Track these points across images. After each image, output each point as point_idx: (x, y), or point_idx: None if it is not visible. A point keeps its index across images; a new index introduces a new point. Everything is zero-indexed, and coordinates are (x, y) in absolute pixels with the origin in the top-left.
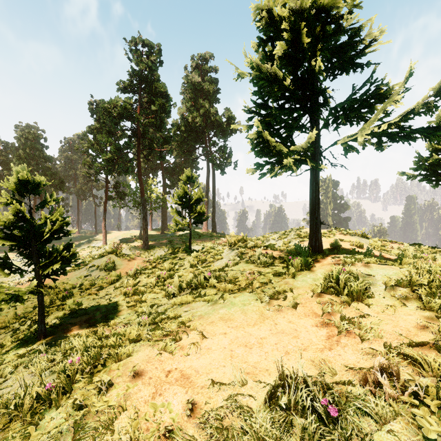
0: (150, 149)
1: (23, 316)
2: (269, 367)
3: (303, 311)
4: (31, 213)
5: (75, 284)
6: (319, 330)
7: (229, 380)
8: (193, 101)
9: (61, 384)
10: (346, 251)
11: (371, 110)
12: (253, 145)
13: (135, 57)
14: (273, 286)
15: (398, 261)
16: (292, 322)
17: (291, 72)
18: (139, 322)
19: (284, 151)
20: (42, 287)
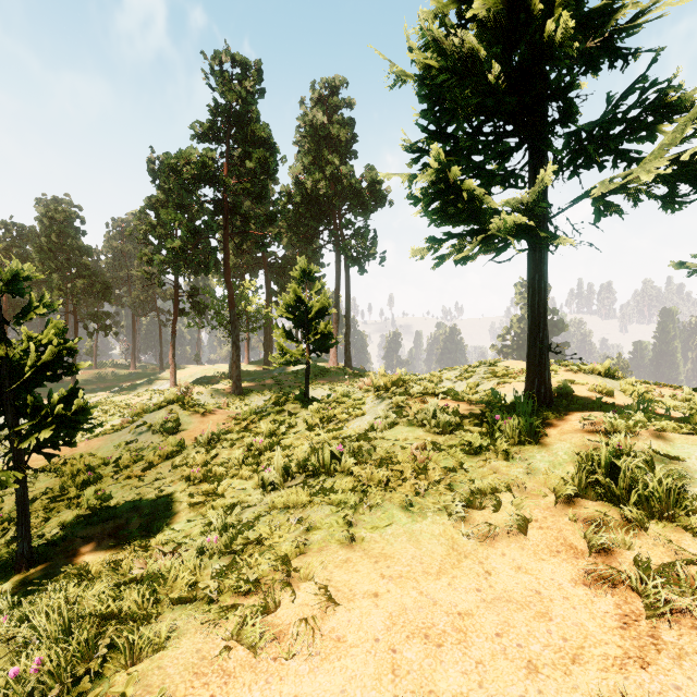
0: (244, 232)
1: (7, 518)
2: None
3: (544, 541)
4: (3, 332)
5: (108, 458)
6: (594, 596)
7: None
8: (315, 156)
9: None
10: (584, 401)
11: (651, 134)
12: (425, 197)
13: (220, 83)
14: (468, 477)
15: None
16: (524, 568)
17: (499, 55)
18: (201, 547)
19: (488, 207)
20: (24, 472)
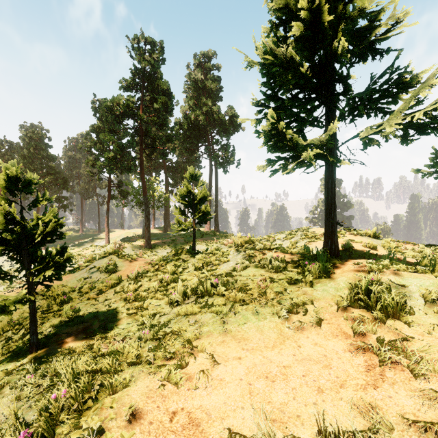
0: (153, 147)
1: (17, 323)
2: (300, 412)
3: (329, 330)
4: (22, 214)
5: (74, 287)
6: (354, 357)
7: (250, 431)
8: (196, 99)
9: (39, 431)
10: (359, 252)
11: (395, 100)
12: (265, 138)
13: (137, 55)
14: (290, 296)
15: (430, 268)
16: (318, 344)
17: (307, 56)
18: (139, 337)
19: (301, 144)
20: (34, 295)
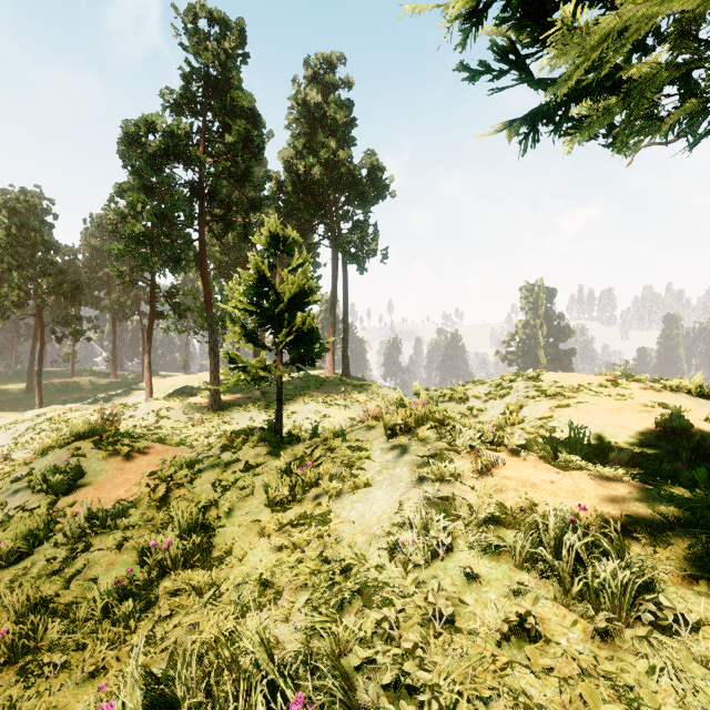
0: (224, 219)
1: None
2: None
3: None
4: None
5: None
6: None
7: None
8: (309, 140)
9: None
10: None
11: None
12: None
13: (193, 40)
14: None
15: None
16: None
17: None
18: None
19: None
20: None
